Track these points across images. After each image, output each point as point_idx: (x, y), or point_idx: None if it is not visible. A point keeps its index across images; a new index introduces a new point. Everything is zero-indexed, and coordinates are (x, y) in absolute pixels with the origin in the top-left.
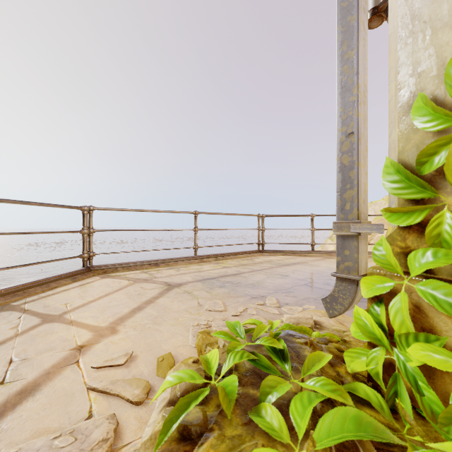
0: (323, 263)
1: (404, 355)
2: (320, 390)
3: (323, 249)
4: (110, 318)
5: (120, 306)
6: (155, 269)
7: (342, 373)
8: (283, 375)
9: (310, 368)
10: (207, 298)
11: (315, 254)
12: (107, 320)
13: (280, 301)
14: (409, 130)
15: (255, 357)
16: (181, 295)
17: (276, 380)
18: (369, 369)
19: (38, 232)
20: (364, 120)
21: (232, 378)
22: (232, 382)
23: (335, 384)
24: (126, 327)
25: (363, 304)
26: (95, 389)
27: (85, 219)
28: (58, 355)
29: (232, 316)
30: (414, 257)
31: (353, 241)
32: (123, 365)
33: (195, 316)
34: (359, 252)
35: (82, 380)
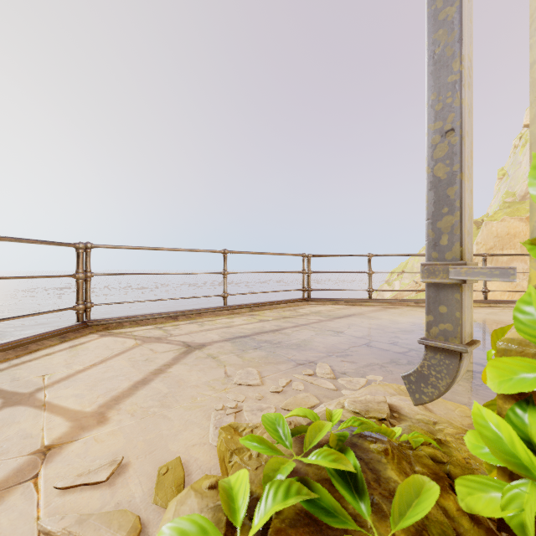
0: (384, 315)
1: None
2: None
3: (378, 296)
4: (100, 398)
5: (118, 378)
6: (173, 323)
7: (451, 511)
8: (359, 525)
9: (404, 511)
10: (237, 365)
11: (373, 303)
12: (96, 401)
13: (334, 370)
14: None
15: (310, 493)
16: (202, 361)
17: None
18: (505, 515)
19: (13, 277)
20: (469, 111)
21: None
22: None
23: None
24: (121, 412)
25: None
26: (50, 534)
27: (80, 259)
28: (10, 464)
29: (270, 392)
30: None
31: (453, 293)
32: (106, 482)
33: (221, 393)
34: (462, 309)
35: (35, 513)
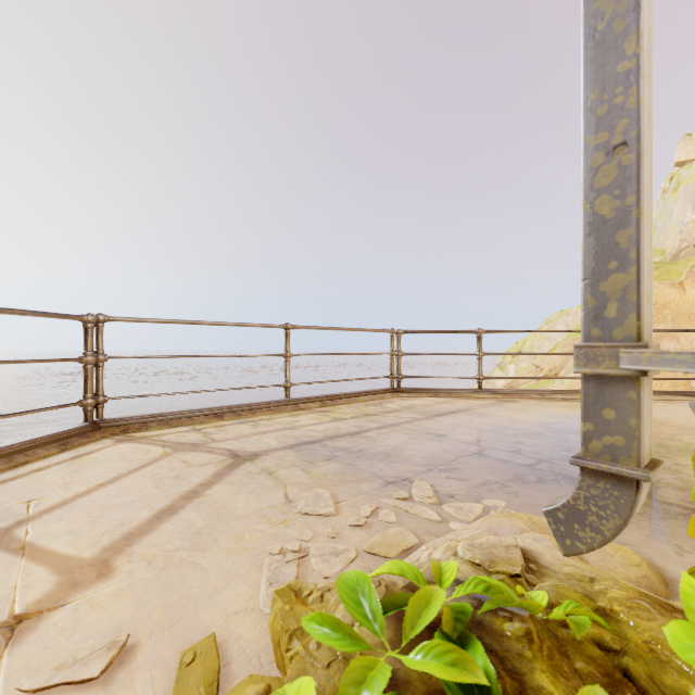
0: (500, 411)
1: None
2: None
3: (487, 384)
4: (106, 537)
5: (134, 504)
6: (216, 424)
7: None
8: None
9: None
10: (302, 484)
11: (484, 395)
12: (99, 541)
13: (438, 491)
14: None
15: None
16: (254, 478)
17: None
18: None
19: None
20: (648, 117)
21: None
22: None
23: None
24: (134, 559)
25: None
26: None
27: (89, 337)
28: None
29: (349, 526)
30: None
31: (626, 390)
32: (99, 678)
33: (278, 527)
34: (641, 415)
35: None
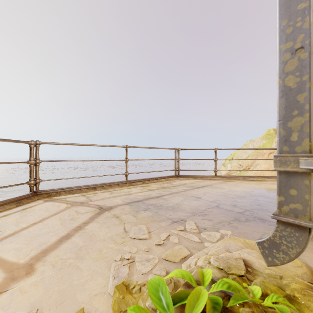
0: (225, 186)
1: None
2: None
3: (218, 172)
4: (33, 251)
5: (49, 234)
6: (93, 192)
7: None
8: None
9: None
10: (133, 223)
11: (217, 178)
12: (29, 253)
13: (198, 226)
14: None
15: None
16: (109, 220)
17: None
18: None
19: None
20: None
21: None
22: None
23: None
24: (45, 264)
25: (272, 227)
26: None
27: (32, 151)
28: None
29: (155, 245)
30: None
31: (303, 179)
32: None
33: (120, 245)
34: (311, 193)
35: None
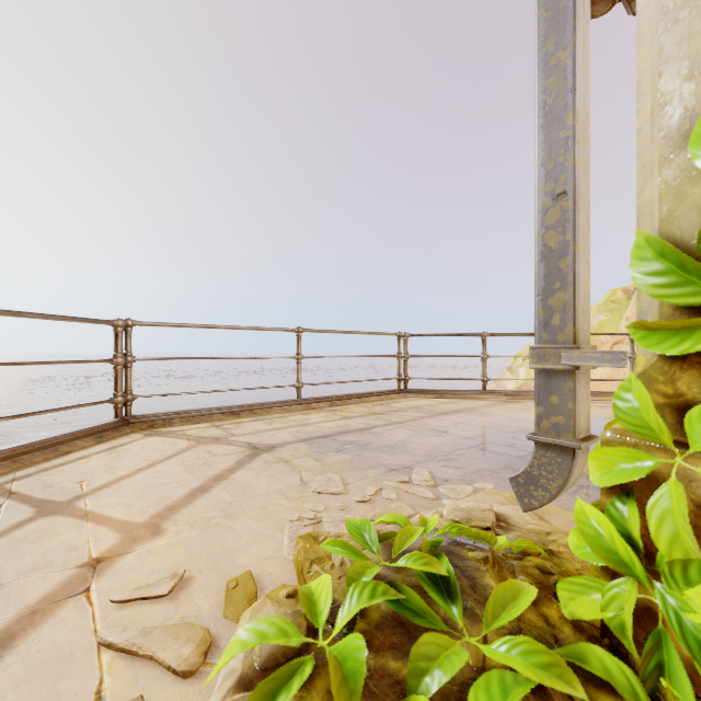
0: (501, 411)
1: (677, 598)
2: (522, 666)
3: (498, 387)
4: (152, 508)
5: (171, 485)
6: (233, 421)
7: (553, 618)
8: (449, 627)
9: (498, 614)
10: (315, 470)
11: (488, 396)
12: (147, 510)
13: (435, 476)
14: (683, 179)
15: (398, 594)
16: (273, 466)
17: (438, 642)
18: (605, 616)
19: (39, 362)
20: (585, 171)
21: (356, 642)
22: (356, 650)
23: (548, 653)
24: (178, 523)
25: None
26: (112, 646)
27: (119, 340)
28: (56, 577)
29: (356, 502)
30: (700, 416)
31: (566, 381)
32: (167, 596)
33: (296, 502)
34: (576, 399)
35: (92, 626)
